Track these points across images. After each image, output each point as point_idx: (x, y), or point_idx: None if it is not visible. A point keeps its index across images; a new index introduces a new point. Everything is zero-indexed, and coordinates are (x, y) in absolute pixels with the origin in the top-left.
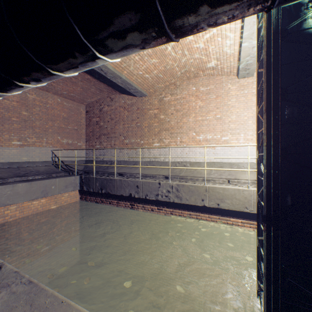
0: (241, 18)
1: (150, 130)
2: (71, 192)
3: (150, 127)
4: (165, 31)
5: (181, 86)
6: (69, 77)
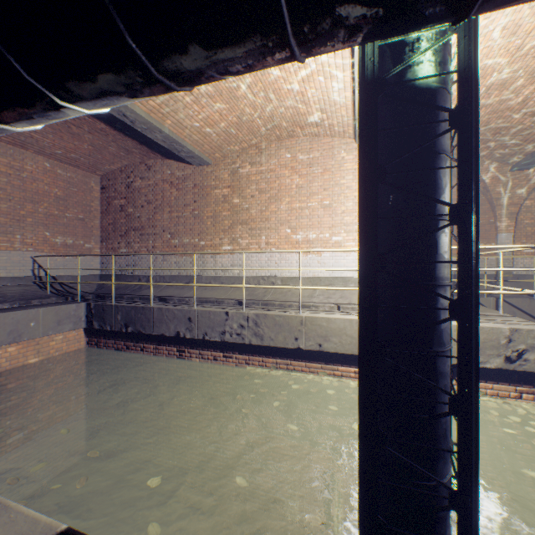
0: (267, 67)
1: (216, 224)
2: (70, 332)
3: (216, 219)
4: (155, 78)
5: (267, 150)
6: (66, 124)
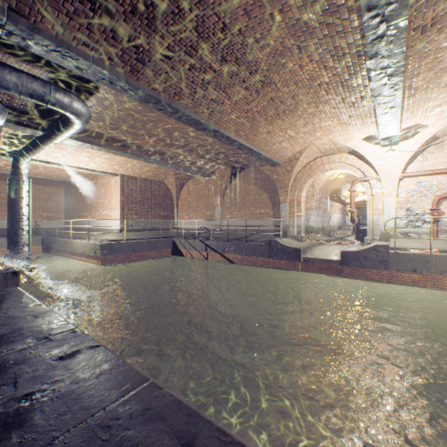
0: None
1: (88, 207)
2: (36, 246)
3: (88, 205)
4: None
5: (98, 178)
6: None
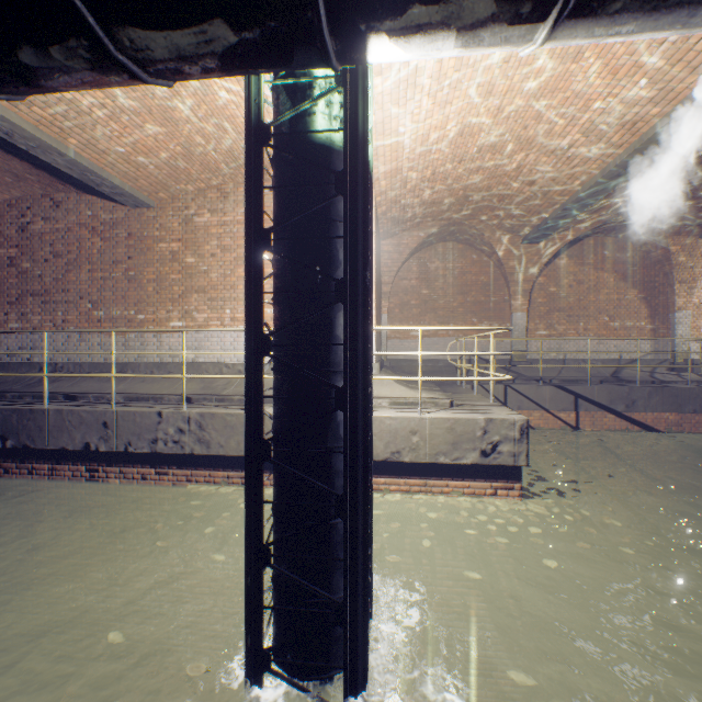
0: None
1: (162, 290)
2: None
3: (162, 283)
4: None
5: (233, 194)
6: None
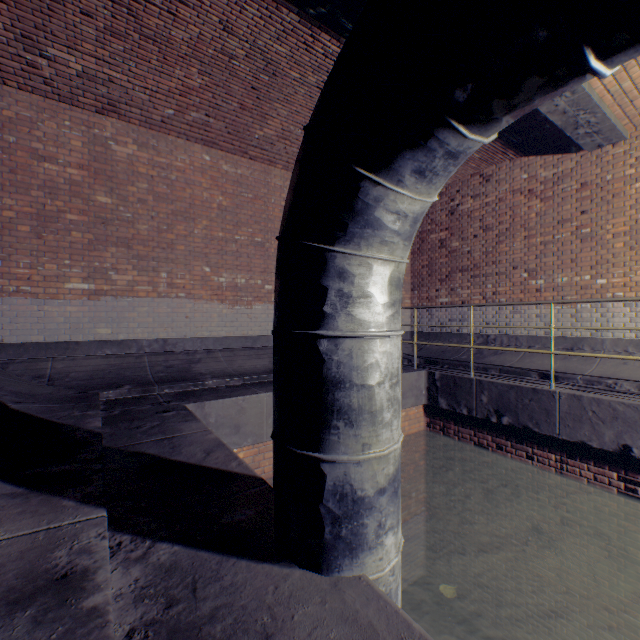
0: None
1: (637, 244)
2: (410, 408)
3: (637, 235)
4: None
5: None
6: None
